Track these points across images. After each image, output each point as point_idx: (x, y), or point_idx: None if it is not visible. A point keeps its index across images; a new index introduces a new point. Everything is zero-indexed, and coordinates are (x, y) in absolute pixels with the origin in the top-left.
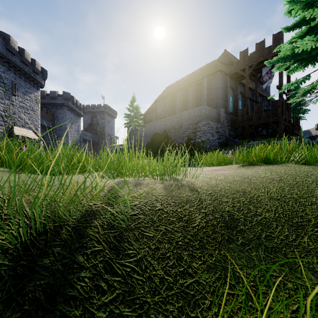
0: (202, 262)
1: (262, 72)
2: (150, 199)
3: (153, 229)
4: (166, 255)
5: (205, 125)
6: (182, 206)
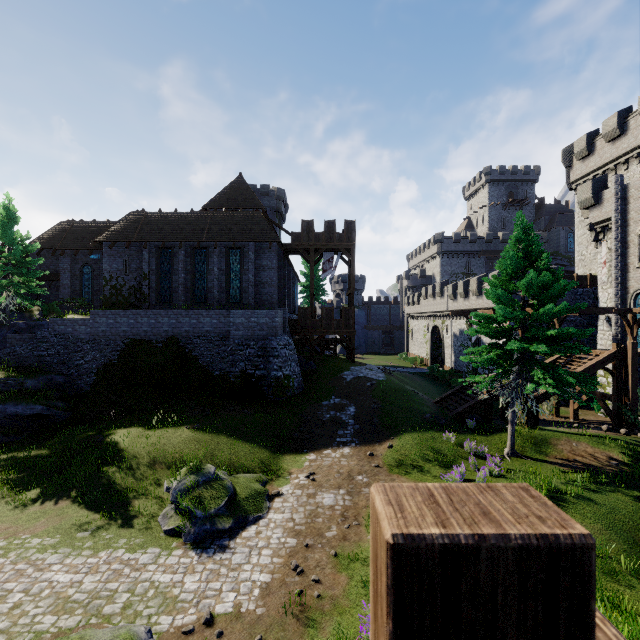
0: None
1: (323, 257)
2: None
3: None
4: None
5: (286, 348)
6: None
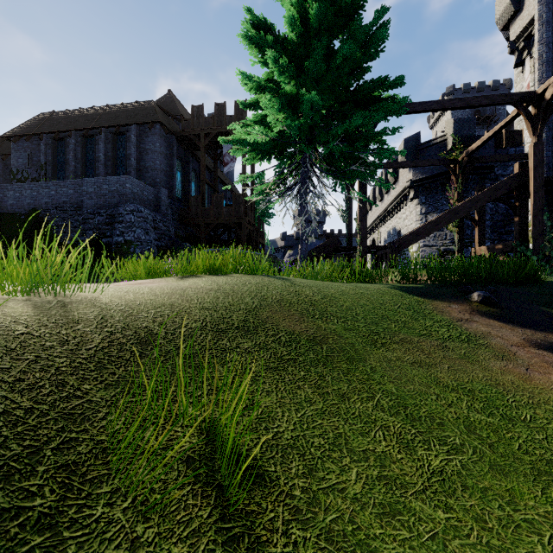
0: (100, 382)
1: (223, 149)
2: (2, 322)
3: (10, 359)
4: (37, 385)
5: (133, 213)
6: (71, 327)
